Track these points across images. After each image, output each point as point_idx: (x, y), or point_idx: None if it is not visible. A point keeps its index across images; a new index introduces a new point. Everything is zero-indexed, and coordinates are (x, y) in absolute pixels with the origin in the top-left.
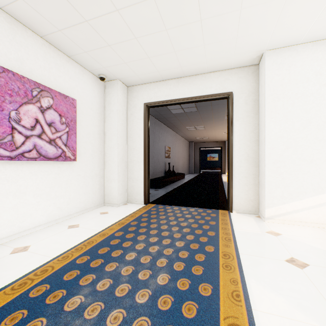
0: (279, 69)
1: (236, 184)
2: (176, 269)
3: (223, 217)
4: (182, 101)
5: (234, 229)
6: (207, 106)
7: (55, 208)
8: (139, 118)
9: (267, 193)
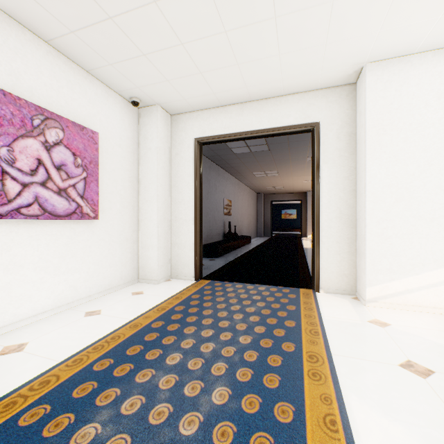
0: (385, 89)
1: (324, 252)
2: (240, 380)
3: (307, 299)
4: (248, 135)
5: (322, 317)
6: (282, 143)
7: (67, 287)
8: (188, 160)
9: (368, 265)
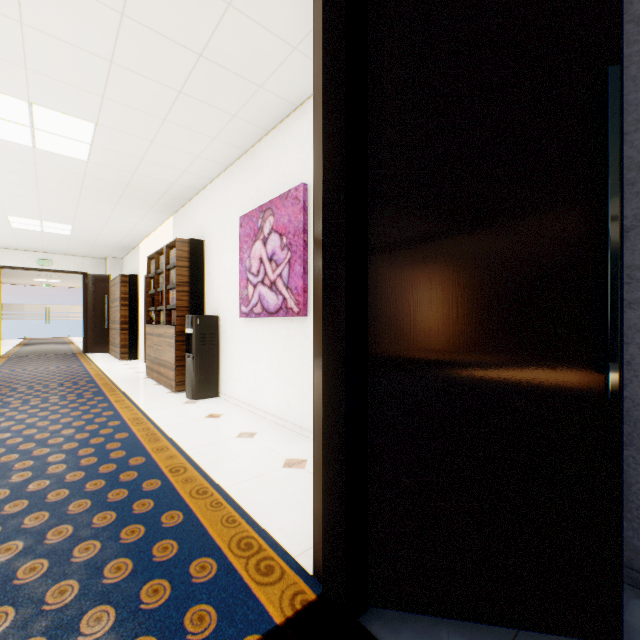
0: None
1: None
2: None
3: None
4: None
5: None
6: None
7: (284, 399)
8: None
9: None
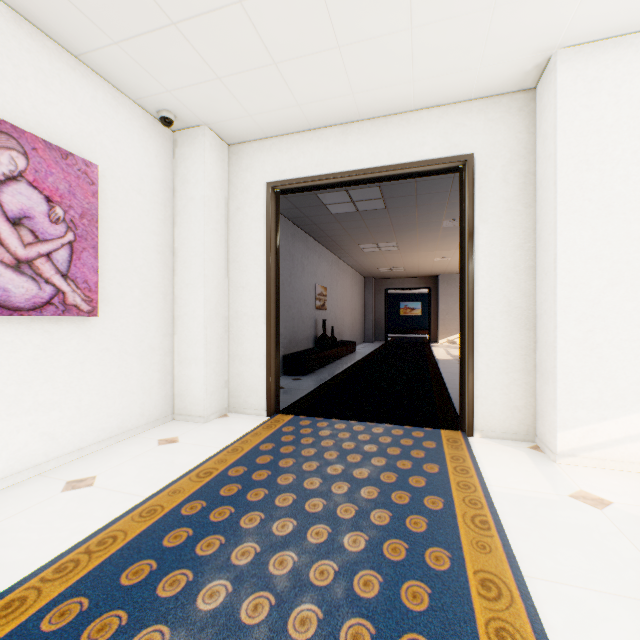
0: (591, 93)
1: (482, 369)
2: None
3: (455, 451)
4: (355, 178)
5: (487, 487)
6: (406, 197)
7: (36, 436)
8: (256, 218)
9: (561, 393)
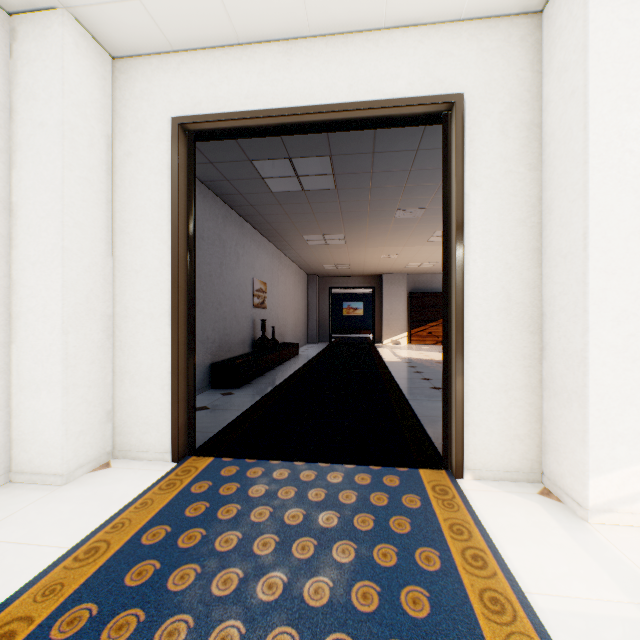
0: (634, 3)
1: (474, 387)
2: None
3: (452, 514)
4: (302, 119)
5: (528, 600)
6: (360, 175)
7: None
8: (157, 170)
9: (594, 423)
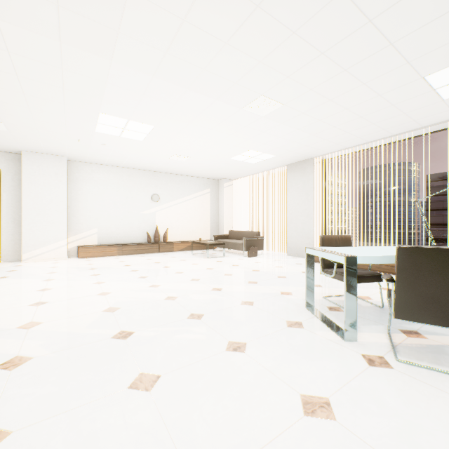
0: (33, 165)
1: (4, 240)
2: None
3: None
4: None
5: None
6: None
7: None
8: None
9: (24, 244)
